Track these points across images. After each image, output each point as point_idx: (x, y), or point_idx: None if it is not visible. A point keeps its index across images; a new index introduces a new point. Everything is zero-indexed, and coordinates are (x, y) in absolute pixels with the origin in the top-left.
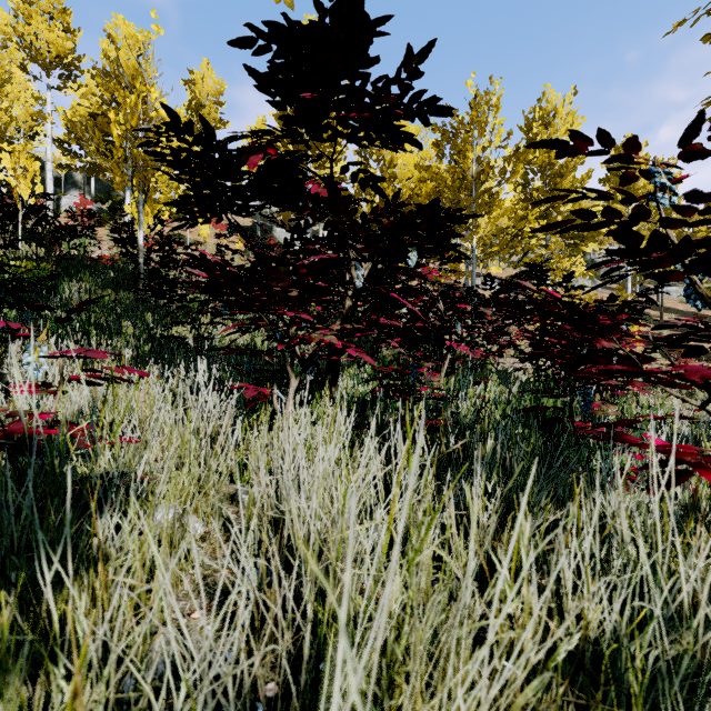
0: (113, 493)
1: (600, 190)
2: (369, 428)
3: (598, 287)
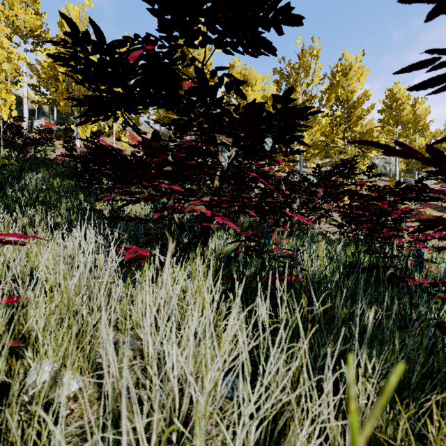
0: None
1: None
2: (232, 280)
3: None
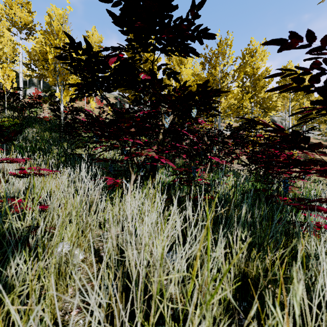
0: (30, 239)
1: (304, 68)
2: (171, 199)
3: (297, 125)
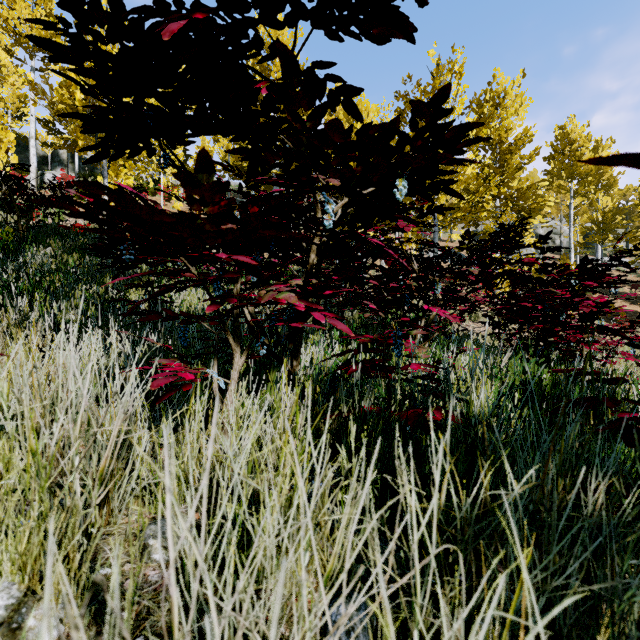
0: None
1: None
2: (340, 416)
3: None
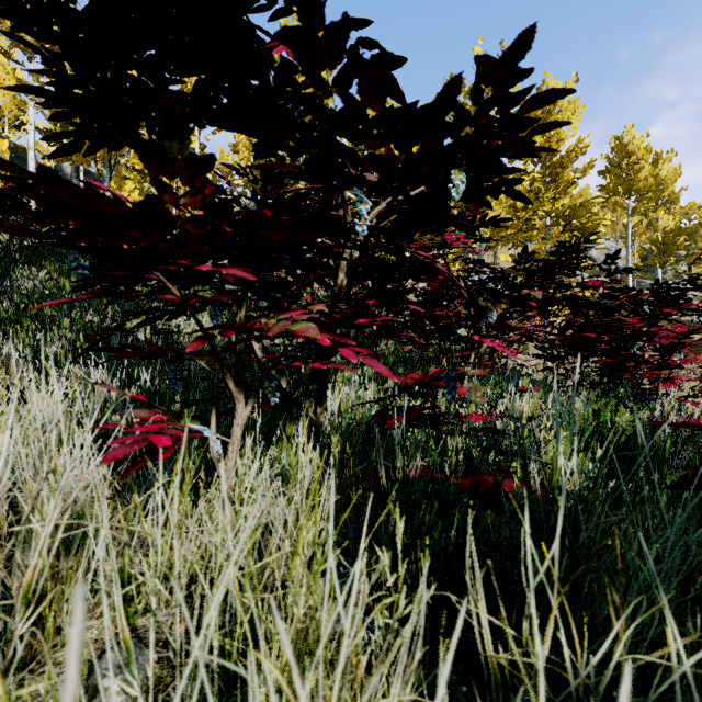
0: None
1: None
2: (377, 481)
3: None
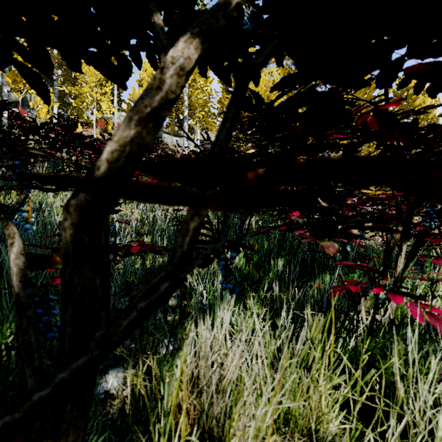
0: None
1: None
2: None
3: None
